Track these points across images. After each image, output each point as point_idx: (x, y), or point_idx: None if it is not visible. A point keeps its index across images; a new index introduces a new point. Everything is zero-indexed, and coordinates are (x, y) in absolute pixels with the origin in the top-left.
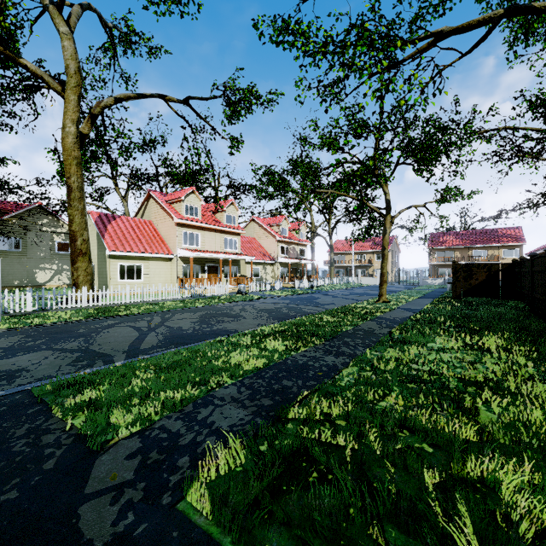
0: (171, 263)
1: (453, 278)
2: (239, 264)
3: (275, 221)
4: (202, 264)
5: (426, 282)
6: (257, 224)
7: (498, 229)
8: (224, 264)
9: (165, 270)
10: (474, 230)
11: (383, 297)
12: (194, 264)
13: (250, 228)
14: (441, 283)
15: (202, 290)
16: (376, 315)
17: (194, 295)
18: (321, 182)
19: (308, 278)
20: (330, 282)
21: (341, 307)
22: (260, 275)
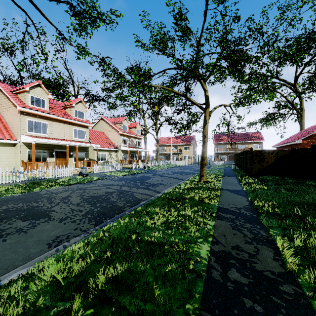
0: (14, 148)
1: (250, 161)
2: (87, 151)
3: (119, 120)
4: (50, 150)
5: (214, 163)
6: (105, 122)
7: (249, 133)
8: (73, 150)
9: (8, 155)
10: (237, 133)
11: (204, 177)
12: (41, 149)
13: (100, 124)
14: (222, 164)
15: (42, 173)
16: (214, 203)
17: (32, 178)
18: (151, 98)
19: (142, 161)
20: (157, 164)
21: (171, 189)
22: (106, 159)
